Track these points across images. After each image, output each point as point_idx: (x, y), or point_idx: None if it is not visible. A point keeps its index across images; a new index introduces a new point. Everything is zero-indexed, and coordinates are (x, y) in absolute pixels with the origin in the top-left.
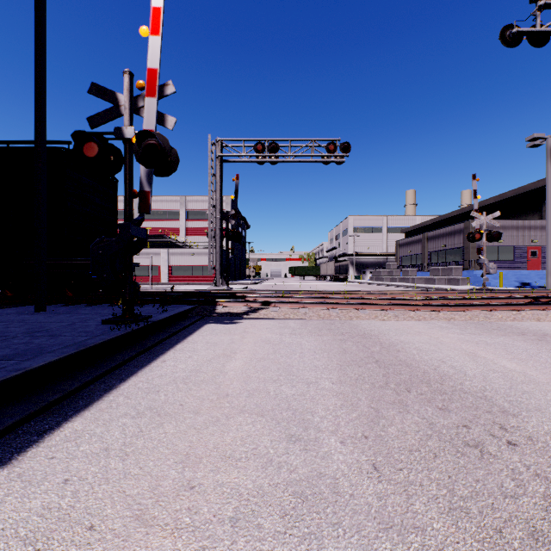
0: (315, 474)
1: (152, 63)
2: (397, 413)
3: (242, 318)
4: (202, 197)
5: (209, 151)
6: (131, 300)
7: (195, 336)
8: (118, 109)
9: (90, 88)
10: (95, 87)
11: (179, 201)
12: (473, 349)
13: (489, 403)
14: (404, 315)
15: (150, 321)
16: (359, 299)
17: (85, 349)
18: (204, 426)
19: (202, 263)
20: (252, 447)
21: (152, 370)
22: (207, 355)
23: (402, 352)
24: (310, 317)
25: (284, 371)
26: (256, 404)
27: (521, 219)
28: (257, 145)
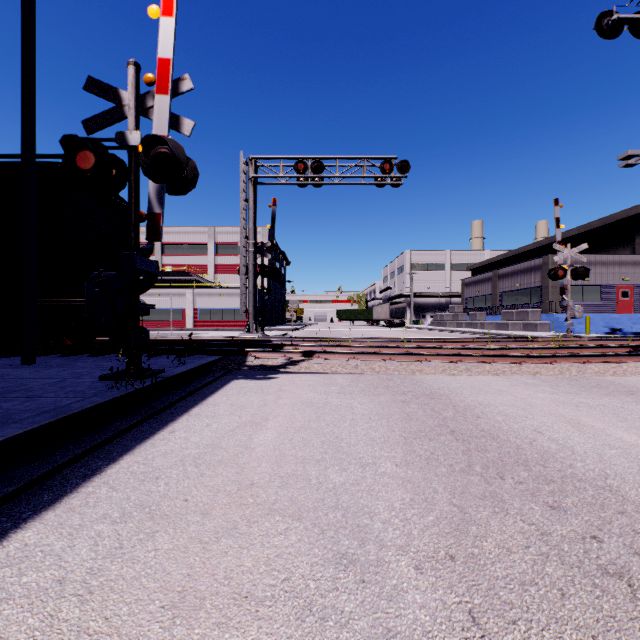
0: (380, 633)
1: (164, 51)
2: (491, 515)
3: (278, 372)
4: (234, 228)
5: (241, 172)
6: (137, 351)
7: (217, 396)
8: (121, 110)
9: (86, 83)
10: (93, 82)
11: (207, 232)
12: (574, 415)
13: (618, 497)
14: (478, 368)
15: (161, 377)
16: (421, 348)
17: (66, 417)
18: (214, 538)
19: (234, 305)
20: (283, 576)
21: (155, 445)
22: (231, 422)
23: (483, 418)
24: (362, 371)
25: (330, 446)
26: (291, 499)
27: (610, 254)
28: (298, 164)
